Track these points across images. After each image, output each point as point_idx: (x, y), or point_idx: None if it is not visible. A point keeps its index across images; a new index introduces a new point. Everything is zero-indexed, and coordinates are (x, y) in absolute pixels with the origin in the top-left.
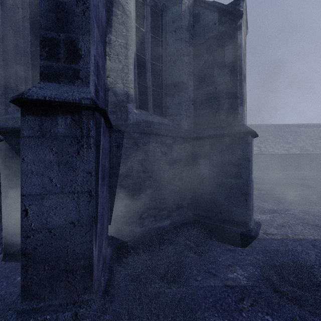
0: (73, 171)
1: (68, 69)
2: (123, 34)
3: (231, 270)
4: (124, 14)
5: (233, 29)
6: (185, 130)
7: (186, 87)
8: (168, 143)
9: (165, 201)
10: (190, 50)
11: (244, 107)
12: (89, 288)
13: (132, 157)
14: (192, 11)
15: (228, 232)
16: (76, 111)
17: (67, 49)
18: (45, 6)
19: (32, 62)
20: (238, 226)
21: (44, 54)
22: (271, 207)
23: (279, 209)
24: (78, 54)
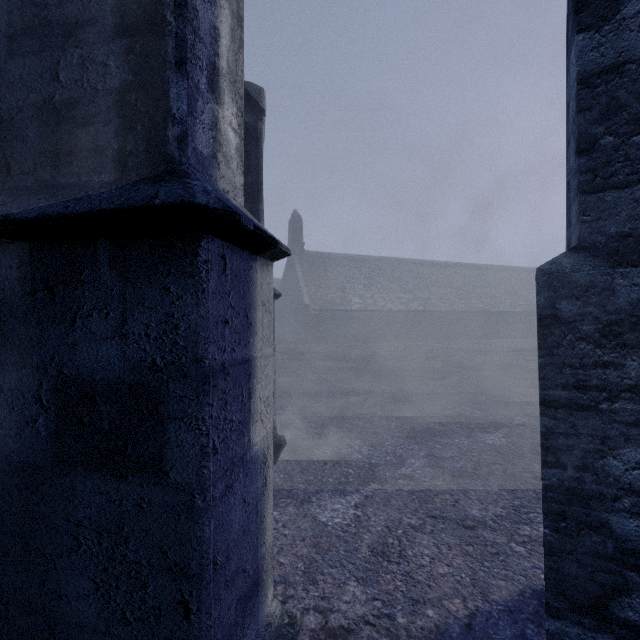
0: None
1: None
2: None
3: None
4: None
5: None
6: None
7: None
8: None
9: None
10: None
11: (216, 101)
12: None
13: None
14: None
15: None
16: None
17: None
18: None
19: None
20: None
21: None
22: (365, 457)
23: (383, 460)
24: None
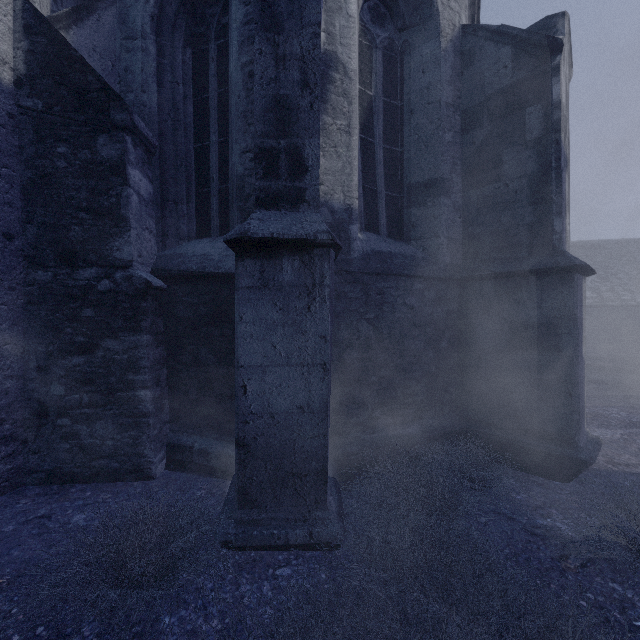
0: (302, 334)
1: (291, 189)
2: (343, 111)
3: (541, 514)
4: (345, 77)
5: (542, 74)
6: (446, 264)
7: (449, 186)
8: (416, 289)
9: (411, 391)
10: (456, 119)
11: (565, 218)
12: (322, 502)
13: (359, 315)
14: (459, 46)
15: (533, 452)
16: (307, 250)
17: (289, 161)
18: (262, 105)
19: (196, 166)
20: (553, 442)
21: (260, 171)
22: (624, 417)
23: None
24: (304, 167)
